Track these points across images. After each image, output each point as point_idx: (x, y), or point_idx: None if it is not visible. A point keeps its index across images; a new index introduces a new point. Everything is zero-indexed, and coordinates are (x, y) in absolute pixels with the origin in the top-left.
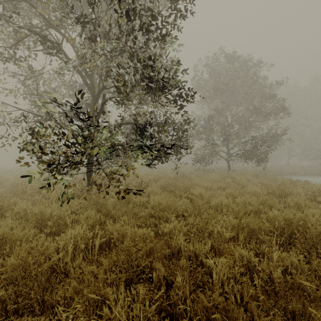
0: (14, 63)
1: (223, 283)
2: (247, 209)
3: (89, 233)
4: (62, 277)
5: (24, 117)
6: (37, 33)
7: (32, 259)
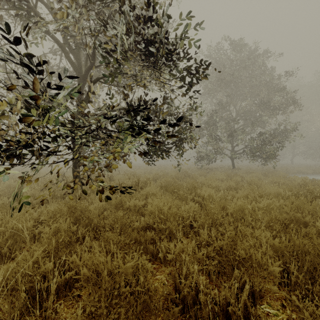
0: None
1: None
2: (280, 219)
3: (43, 266)
4: None
5: None
6: None
7: None
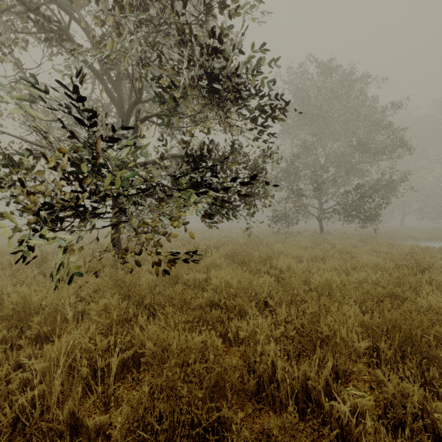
0: None
1: None
2: (375, 294)
3: (100, 343)
4: (39, 437)
5: None
6: (26, 5)
7: None
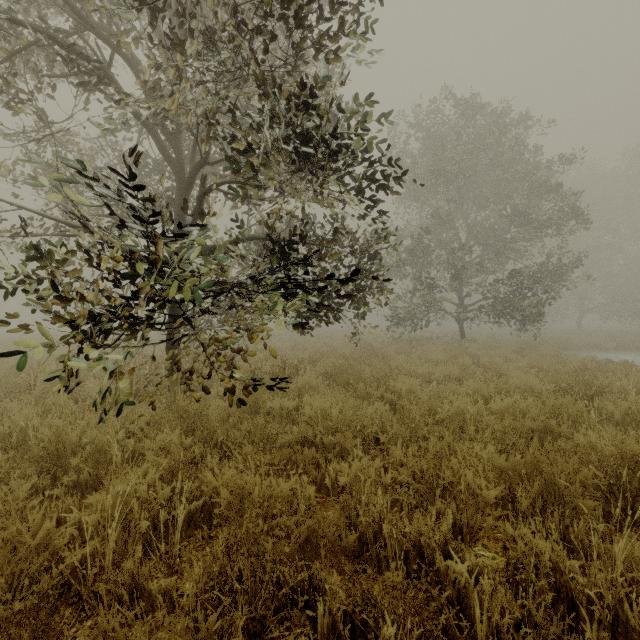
0: (3, 105)
1: (502, 635)
2: (521, 428)
3: (161, 491)
4: (92, 604)
5: (22, 221)
6: (54, 39)
7: (8, 569)
